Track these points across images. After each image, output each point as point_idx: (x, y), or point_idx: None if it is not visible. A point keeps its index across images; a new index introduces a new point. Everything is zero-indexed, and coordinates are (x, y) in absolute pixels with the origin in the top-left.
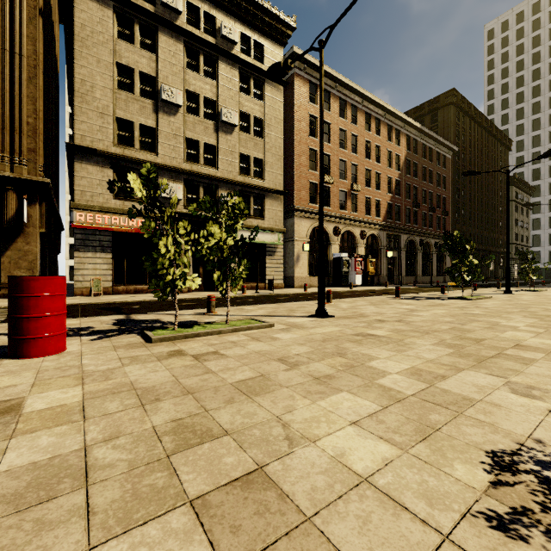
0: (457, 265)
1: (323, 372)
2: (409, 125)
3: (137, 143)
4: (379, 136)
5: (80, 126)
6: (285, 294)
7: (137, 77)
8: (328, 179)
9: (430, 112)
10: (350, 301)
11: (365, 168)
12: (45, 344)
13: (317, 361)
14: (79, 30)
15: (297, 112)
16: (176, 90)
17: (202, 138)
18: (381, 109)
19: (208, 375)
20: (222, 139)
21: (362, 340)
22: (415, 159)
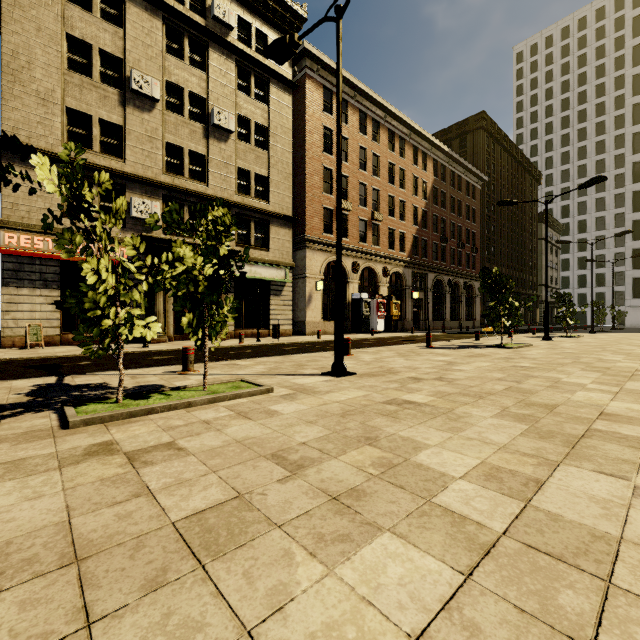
0: (496, 308)
1: (345, 481)
2: (436, 148)
3: (96, 144)
4: (403, 158)
5: (10, 115)
6: (293, 343)
7: (96, 57)
8: (346, 205)
9: (458, 136)
10: (374, 352)
11: (388, 194)
12: None
13: (334, 456)
14: None
15: (309, 122)
16: (152, 79)
17: (188, 144)
18: (406, 127)
19: (137, 503)
20: (214, 147)
21: (398, 412)
22: (443, 188)
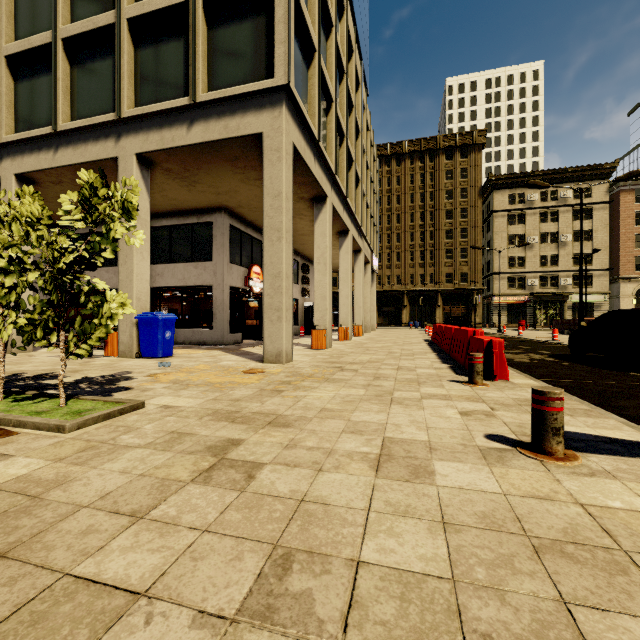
0: None
1: None
2: None
3: (516, 265)
4: None
5: (495, 265)
6: None
7: (516, 237)
8: None
9: None
10: None
11: None
12: (523, 329)
13: None
14: (495, 229)
15: (622, 214)
16: (535, 237)
17: (549, 253)
18: None
19: (548, 331)
20: (561, 250)
21: None
22: None
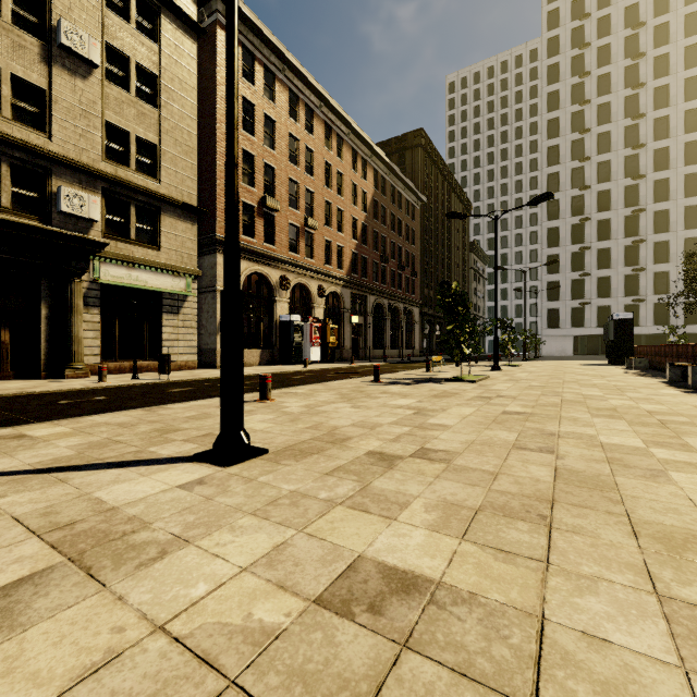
0: (454, 332)
1: None
2: (377, 156)
3: None
4: (342, 160)
5: None
6: (191, 381)
7: None
8: (272, 203)
9: (397, 151)
10: (306, 393)
11: (324, 199)
12: None
13: None
14: None
15: (221, 85)
16: None
17: (9, 63)
18: (345, 125)
19: None
20: (62, 81)
21: (387, 694)
22: (383, 202)
